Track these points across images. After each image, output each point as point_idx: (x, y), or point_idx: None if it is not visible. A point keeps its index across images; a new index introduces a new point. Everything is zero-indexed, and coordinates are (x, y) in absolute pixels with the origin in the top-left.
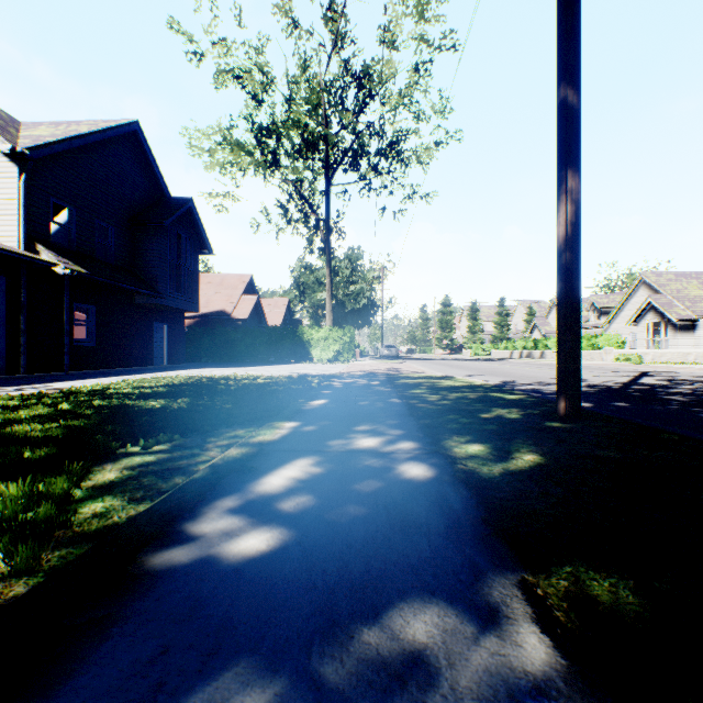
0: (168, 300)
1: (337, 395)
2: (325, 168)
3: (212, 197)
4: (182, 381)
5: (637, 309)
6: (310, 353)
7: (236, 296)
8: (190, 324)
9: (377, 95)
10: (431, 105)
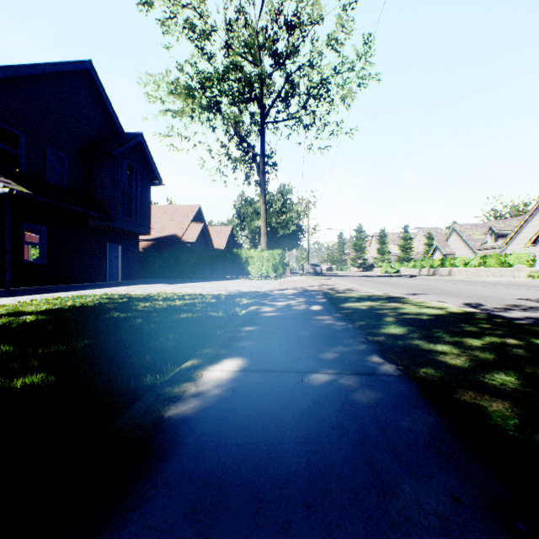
0: (119, 223)
1: (265, 342)
2: (260, 107)
3: (163, 136)
4: (90, 302)
5: (536, 231)
6: (247, 270)
7: (186, 222)
8: (148, 246)
9: (306, 36)
10: (354, 49)
